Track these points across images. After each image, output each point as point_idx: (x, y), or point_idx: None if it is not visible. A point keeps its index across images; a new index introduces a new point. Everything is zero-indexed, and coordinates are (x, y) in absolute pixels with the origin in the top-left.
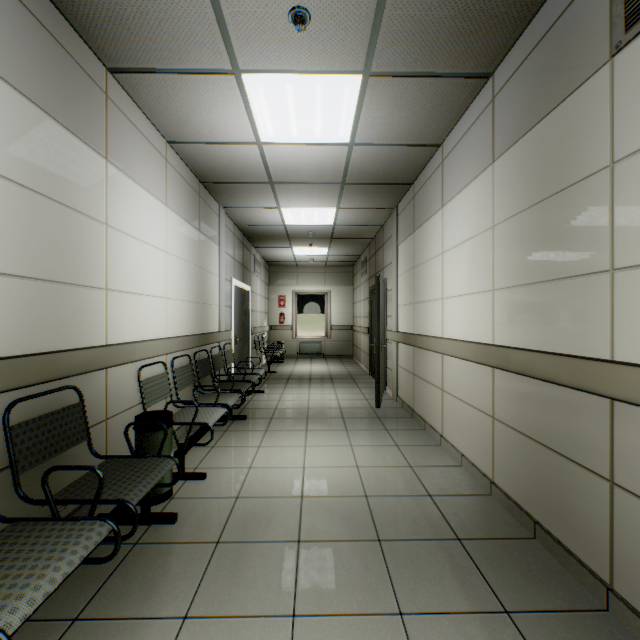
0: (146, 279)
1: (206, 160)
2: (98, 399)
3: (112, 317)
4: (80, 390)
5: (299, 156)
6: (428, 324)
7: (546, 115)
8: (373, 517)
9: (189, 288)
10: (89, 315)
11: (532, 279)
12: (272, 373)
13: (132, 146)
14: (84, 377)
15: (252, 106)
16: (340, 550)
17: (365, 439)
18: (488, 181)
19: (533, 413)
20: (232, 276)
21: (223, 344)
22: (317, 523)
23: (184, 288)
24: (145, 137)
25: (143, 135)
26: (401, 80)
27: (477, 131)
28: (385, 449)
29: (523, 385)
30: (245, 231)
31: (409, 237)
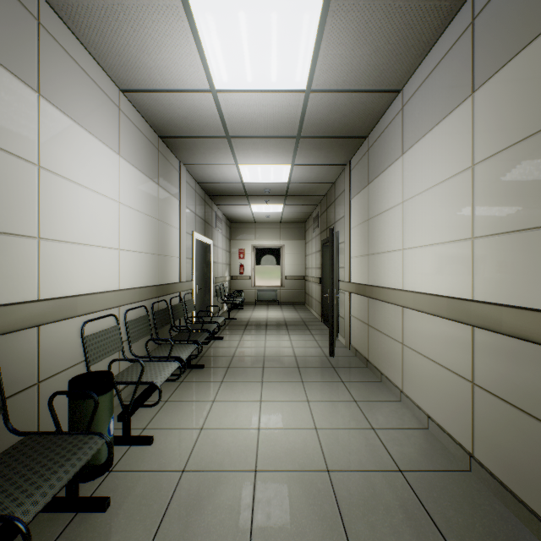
0: (93, 229)
1: (162, 111)
2: (26, 361)
3: (47, 269)
4: None
5: (254, 106)
6: (385, 275)
7: None
8: (338, 504)
9: (146, 240)
10: (12, 267)
11: (537, 222)
12: (232, 319)
13: (75, 86)
14: (4, 338)
15: (203, 42)
16: None
17: (322, 393)
18: (465, 115)
19: (539, 387)
20: (193, 230)
21: (184, 294)
22: (273, 513)
23: (140, 240)
24: (92, 80)
25: (89, 77)
26: (367, 3)
27: (449, 63)
28: (343, 406)
29: (521, 351)
30: (206, 189)
31: (363, 190)
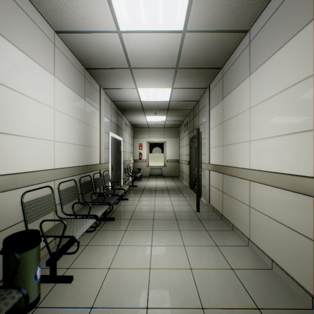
0: (33, 126)
1: (85, 49)
2: None
3: None
4: None
5: (147, 44)
6: (235, 159)
7: None
8: None
9: (76, 135)
10: None
11: None
12: (134, 186)
13: (16, 21)
14: None
15: None
16: None
17: (193, 239)
18: (307, 36)
19: None
20: (109, 131)
21: (103, 171)
22: None
23: (71, 135)
24: (32, 20)
25: (29, 17)
26: None
27: (291, 1)
28: (209, 249)
29: None
30: (118, 105)
31: (219, 103)
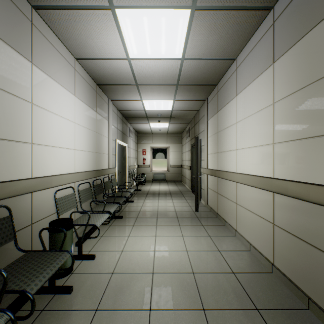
0: (61, 138)
1: (99, 70)
2: (25, 212)
3: (36, 160)
4: (9, 208)
5: (152, 67)
6: (227, 164)
7: (318, 23)
8: (198, 290)
9: (90, 144)
10: (18, 159)
11: (306, 135)
12: (138, 190)
13: (51, 57)
14: (14, 199)
15: (123, 33)
16: (178, 318)
17: (190, 231)
18: (269, 75)
19: (306, 225)
20: (116, 138)
21: (111, 175)
22: (162, 294)
23: (86, 144)
24: (60, 53)
25: (59, 52)
26: (215, 12)
27: (261, 45)
28: (203, 238)
29: (298, 205)
30: (123, 114)
31: (214, 115)
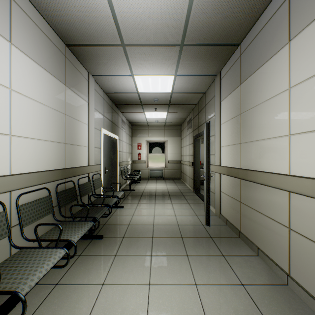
0: None
1: (60, 11)
2: None
3: None
4: None
5: (144, 3)
6: (262, 161)
7: None
8: None
9: (50, 129)
10: None
11: None
12: (132, 190)
13: None
14: None
15: None
16: None
17: (207, 272)
18: None
19: None
20: (102, 127)
21: (92, 174)
22: None
23: (43, 129)
24: None
25: None
26: None
27: None
28: (233, 293)
29: None
30: (112, 98)
31: (234, 90)
